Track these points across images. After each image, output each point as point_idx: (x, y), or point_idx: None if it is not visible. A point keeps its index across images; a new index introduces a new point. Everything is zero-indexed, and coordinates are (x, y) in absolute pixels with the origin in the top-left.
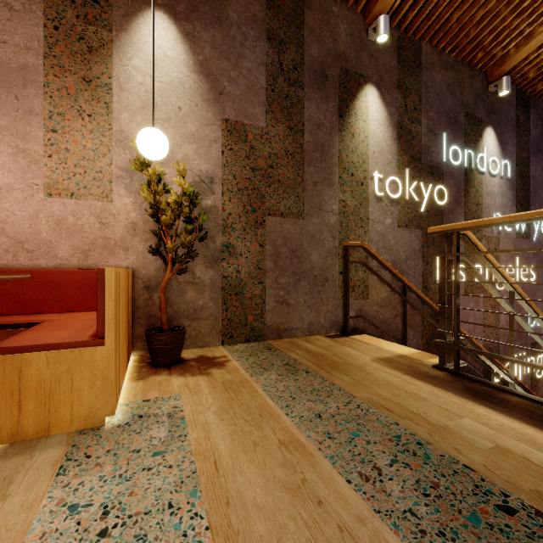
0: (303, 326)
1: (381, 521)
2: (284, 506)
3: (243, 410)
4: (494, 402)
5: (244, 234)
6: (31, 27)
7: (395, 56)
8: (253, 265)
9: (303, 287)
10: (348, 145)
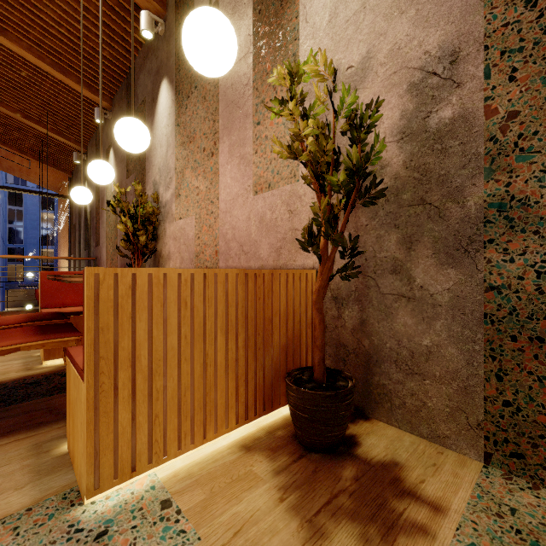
0: None
1: None
2: None
3: None
4: None
5: None
6: (247, 32)
7: None
8: None
9: None
10: None
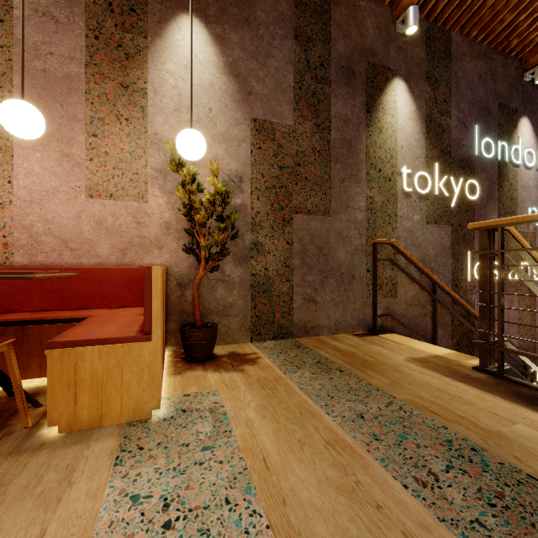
0: (330, 324)
1: (447, 530)
2: (342, 509)
3: (283, 407)
4: None
5: (272, 232)
6: (75, 38)
7: (424, 47)
8: (280, 263)
9: (330, 284)
10: (375, 140)
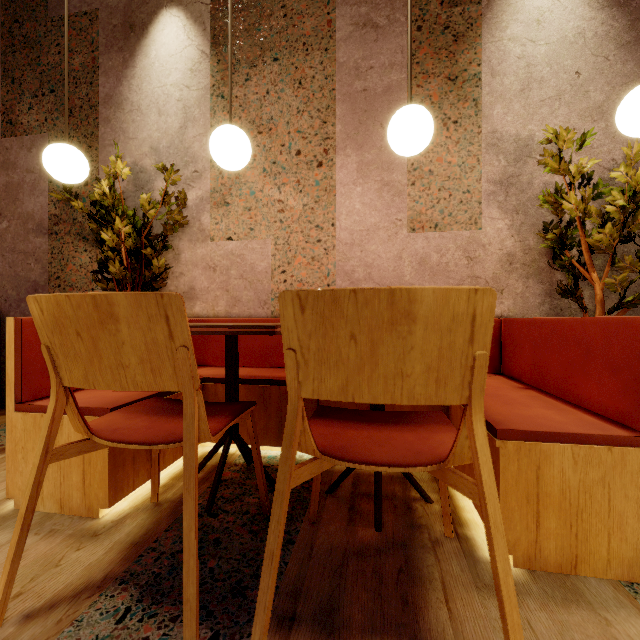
0: None
1: None
2: None
3: None
4: None
5: None
6: (395, 39)
7: None
8: None
9: None
10: None
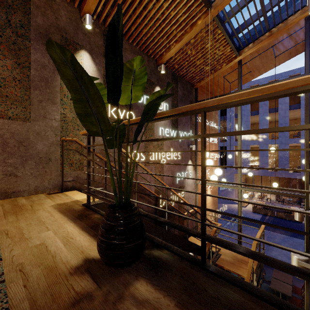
0: (30, 189)
1: None
2: None
3: None
4: (82, 219)
5: None
6: None
7: (102, 39)
8: None
9: (30, 164)
10: None
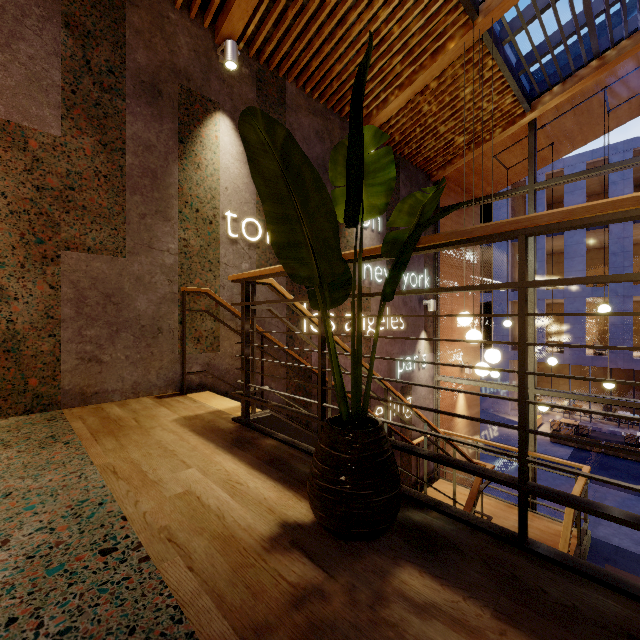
0: (124, 387)
1: None
2: None
3: None
4: (244, 448)
5: (23, 272)
6: None
7: (255, 88)
8: (38, 313)
9: (124, 339)
10: (191, 176)
